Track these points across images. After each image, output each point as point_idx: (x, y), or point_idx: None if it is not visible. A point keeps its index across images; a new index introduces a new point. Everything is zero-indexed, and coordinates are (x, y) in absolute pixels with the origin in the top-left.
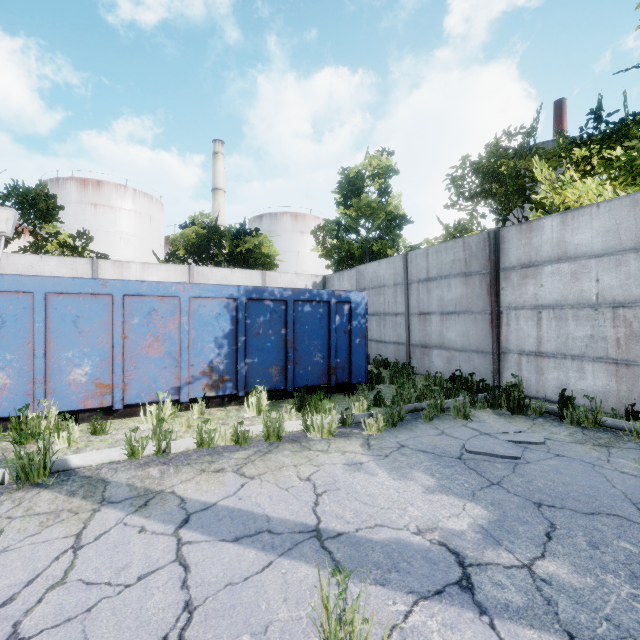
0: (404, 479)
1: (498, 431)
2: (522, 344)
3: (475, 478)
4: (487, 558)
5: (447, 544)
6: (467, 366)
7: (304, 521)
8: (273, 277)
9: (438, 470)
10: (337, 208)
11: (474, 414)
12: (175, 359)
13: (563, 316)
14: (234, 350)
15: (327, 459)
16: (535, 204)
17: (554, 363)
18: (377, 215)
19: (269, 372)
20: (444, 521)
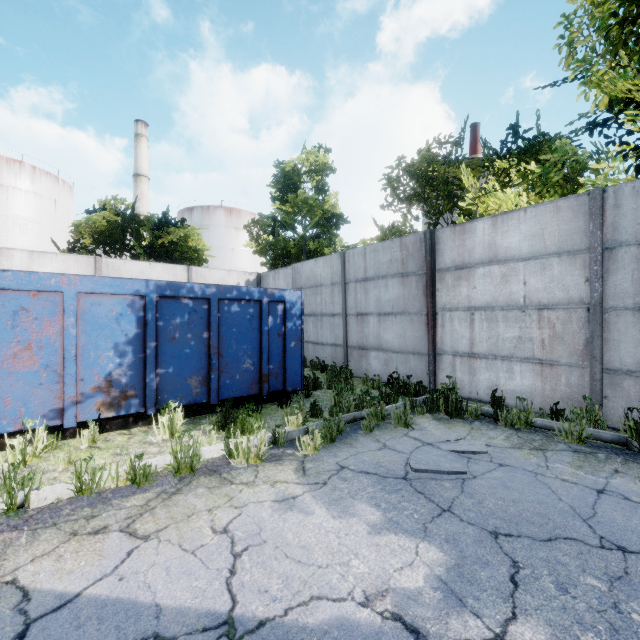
0: (346, 516)
1: (440, 439)
2: (456, 345)
3: (424, 505)
4: (453, 632)
5: (403, 616)
6: (404, 368)
7: (212, 607)
8: (201, 273)
9: (383, 498)
10: (273, 203)
11: (414, 421)
12: (56, 373)
13: (494, 318)
14: (141, 359)
15: (252, 495)
16: (463, 210)
17: (486, 364)
18: (314, 212)
19: (188, 383)
20: (396, 577)
